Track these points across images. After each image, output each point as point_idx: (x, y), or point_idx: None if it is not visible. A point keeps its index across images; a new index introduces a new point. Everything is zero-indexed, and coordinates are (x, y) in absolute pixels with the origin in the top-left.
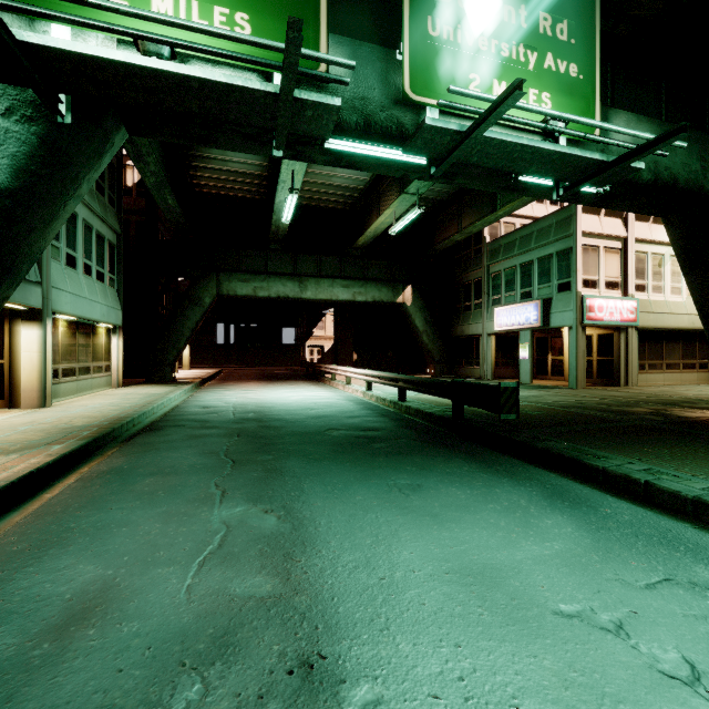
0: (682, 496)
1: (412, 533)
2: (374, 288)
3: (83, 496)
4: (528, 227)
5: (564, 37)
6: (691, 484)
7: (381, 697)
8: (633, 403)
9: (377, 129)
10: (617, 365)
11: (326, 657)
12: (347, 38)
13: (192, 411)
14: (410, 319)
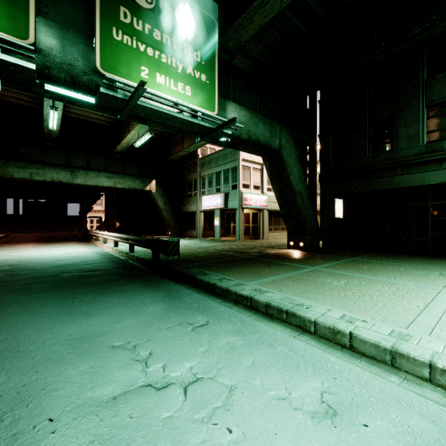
0: (223, 288)
1: (64, 325)
2: (130, 180)
3: None
4: (219, 152)
5: (198, 59)
6: (231, 282)
7: None
8: (255, 247)
9: (81, 85)
10: (259, 228)
11: None
12: (57, 24)
13: None
14: (155, 201)
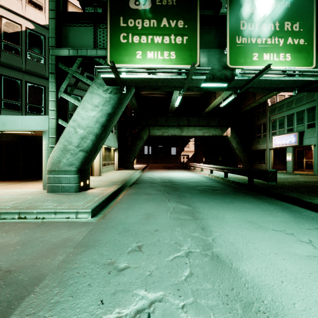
0: None
1: (230, 212)
2: (213, 130)
3: (130, 198)
4: (291, 97)
5: (297, 29)
6: None
7: (222, 234)
8: None
9: (216, 78)
10: None
11: (207, 228)
12: (206, 49)
13: (145, 178)
14: (230, 143)
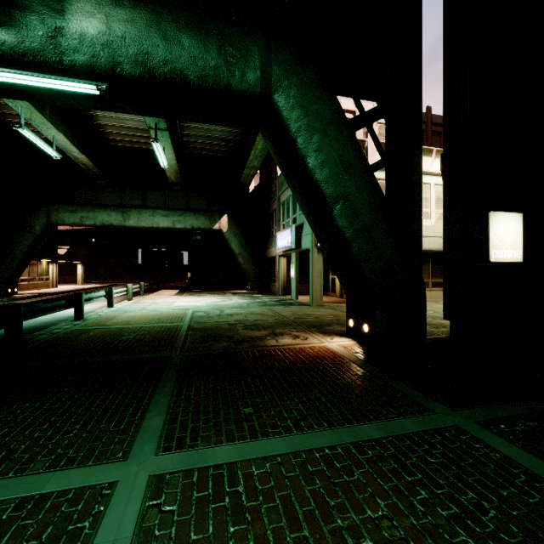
0: None
1: None
2: (193, 217)
3: None
4: None
5: None
6: None
7: None
8: (285, 325)
9: None
10: None
11: None
12: None
13: None
14: (228, 243)
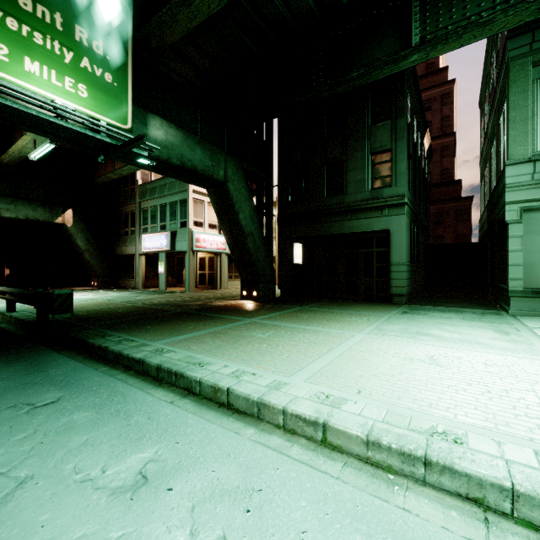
0: (115, 352)
1: None
2: (28, 207)
3: None
4: (164, 179)
5: (100, 51)
6: (132, 344)
7: None
8: (202, 299)
9: None
10: (216, 276)
11: None
12: None
13: None
14: (72, 239)
